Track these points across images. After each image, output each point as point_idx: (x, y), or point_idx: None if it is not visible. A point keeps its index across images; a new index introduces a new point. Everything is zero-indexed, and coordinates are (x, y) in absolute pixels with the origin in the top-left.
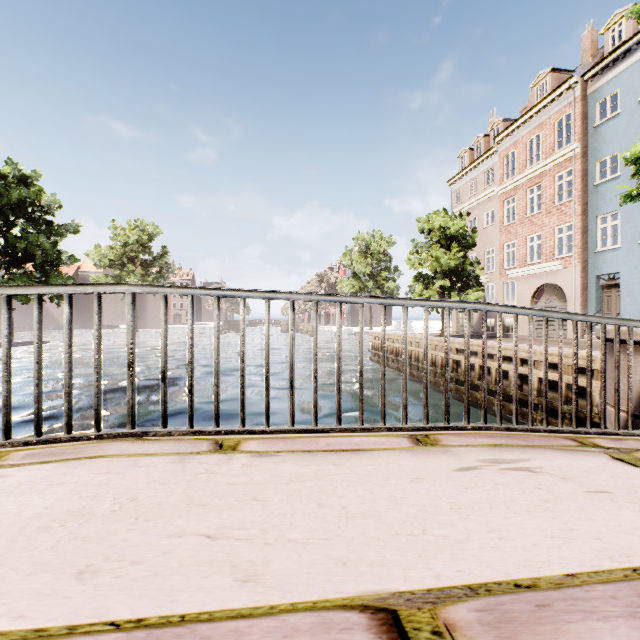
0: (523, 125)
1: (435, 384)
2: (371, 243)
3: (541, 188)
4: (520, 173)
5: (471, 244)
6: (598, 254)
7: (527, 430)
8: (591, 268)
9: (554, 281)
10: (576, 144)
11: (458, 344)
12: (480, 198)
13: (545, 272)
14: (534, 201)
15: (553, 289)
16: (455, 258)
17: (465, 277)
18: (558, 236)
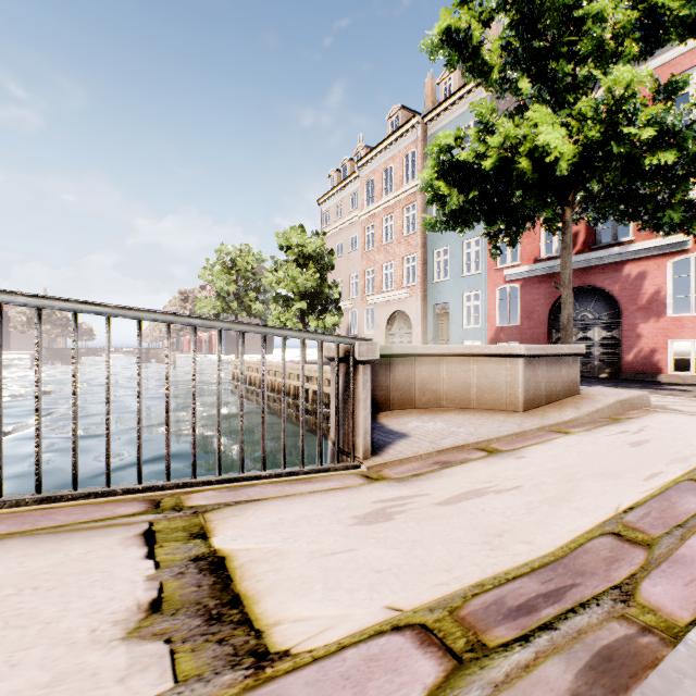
0: (380, 154)
1: (289, 416)
2: (237, 258)
3: (394, 218)
4: (378, 201)
5: (330, 266)
6: (435, 285)
7: (89, 496)
8: (430, 298)
9: (403, 309)
10: (418, 180)
11: (308, 371)
12: (346, 222)
13: (396, 300)
14: (388, 230)
15: (403, 316)
16: (312, 279)
17: (325, 300)
18: (406, 266)
